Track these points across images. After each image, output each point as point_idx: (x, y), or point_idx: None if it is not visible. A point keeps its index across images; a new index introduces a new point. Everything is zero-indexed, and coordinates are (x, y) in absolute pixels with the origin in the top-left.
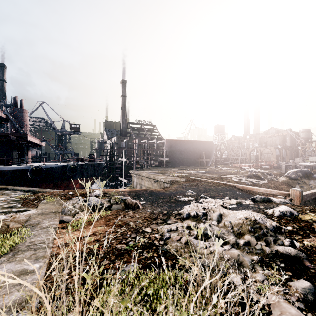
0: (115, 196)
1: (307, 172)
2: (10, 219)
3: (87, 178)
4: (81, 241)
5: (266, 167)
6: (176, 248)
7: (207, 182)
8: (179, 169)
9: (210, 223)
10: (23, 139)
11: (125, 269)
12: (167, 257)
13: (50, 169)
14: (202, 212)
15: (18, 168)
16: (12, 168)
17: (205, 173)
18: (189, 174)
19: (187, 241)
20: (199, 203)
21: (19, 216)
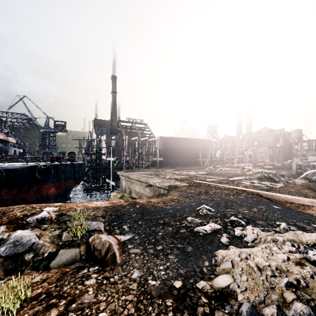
0: (77, 222)
1: None
2: None
3: (65, 181)
4: None
5: (269, 167)
6: None
7: (219, 189)
8: (175, 170)
9: None
10: None
11: None
12: None
13: (12, 170)
14: None
15: None
16: None
17: (207, 174)
18: (189, 175)
19: None
20: (239, 240)
21: None
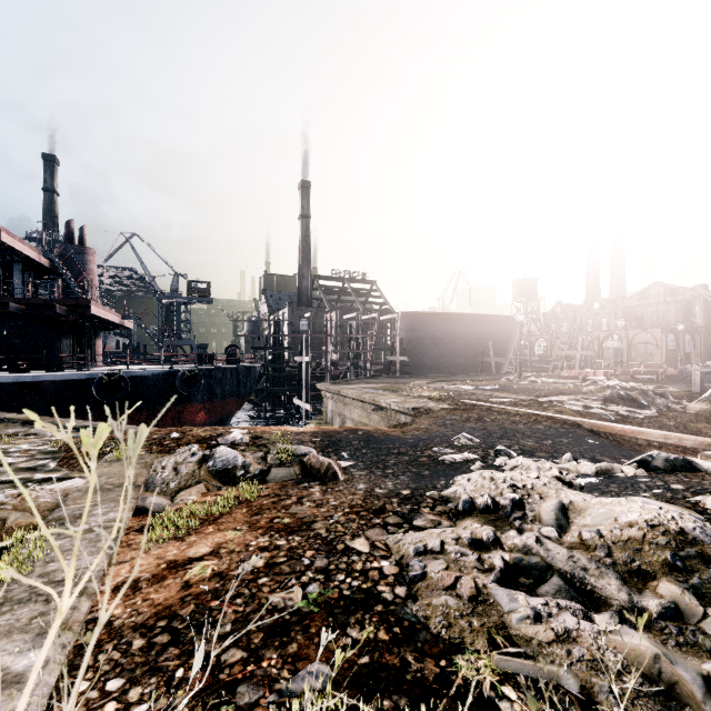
0: (280, 445)
1: None
2: (12, 504)
3: (222, 400)
4: (176, 576)
5: (648, 376)
6: (445, 615)
7: (505, 414)
8: (433, 381)
9: (538, 534)
10: (83, 313)
11: (291, 688)
12: (420, 648)
13: (141, 378)
14: (509, 498)
15: (70, 376)
16: (58, 377)
17: (497, 390)
18: (458, 392)
19: (476, 592)
20: (494, 468)
21: (37, 495)
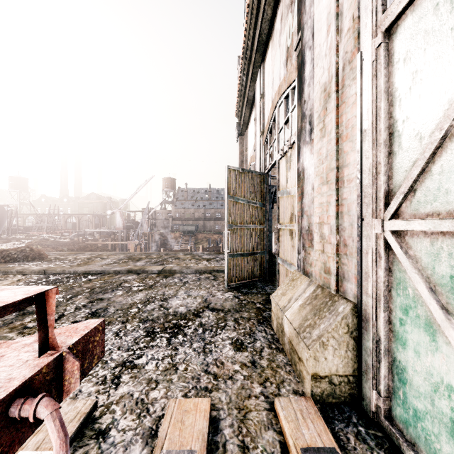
0: None
1: (82, 234)
2: None
3: None
4: None
5: (68, 234)
6: None
7: None
8: None
9: None
10: None
11: None
12: None
13: None
14: None
15: None
16: None
17: None
18: None
19: None
20: None
21: None
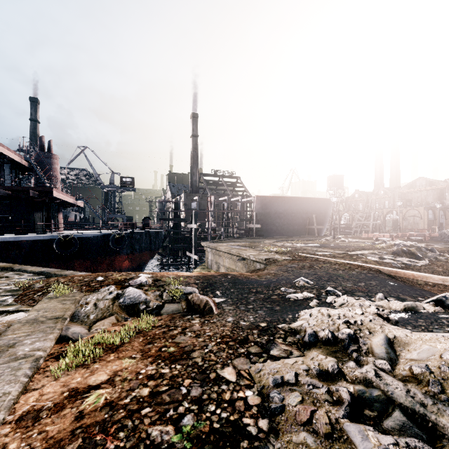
0: (173, 286)
1: None
2: None
3: (140, 253)
4: (74, 405)
5: (419, 238)
6: None
7: (328, 263)
8: (277, 241)
9: (374, 367)
10: (48, 196)
11: None
12: None
13: (86, 239)
14: (346, 333)
15: (39, 237)
16: (31, 238)
17: (320, 246)
18: (294, 248)
19: (331, 429)
20: (327, 305)
21: None
